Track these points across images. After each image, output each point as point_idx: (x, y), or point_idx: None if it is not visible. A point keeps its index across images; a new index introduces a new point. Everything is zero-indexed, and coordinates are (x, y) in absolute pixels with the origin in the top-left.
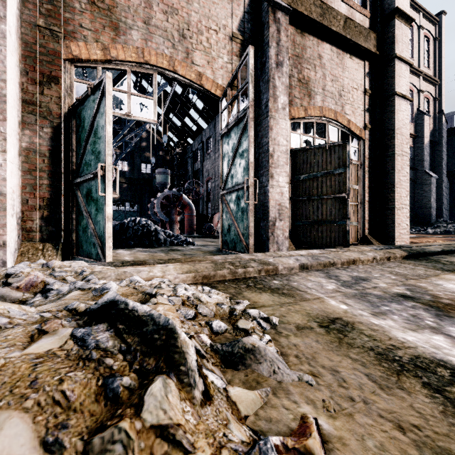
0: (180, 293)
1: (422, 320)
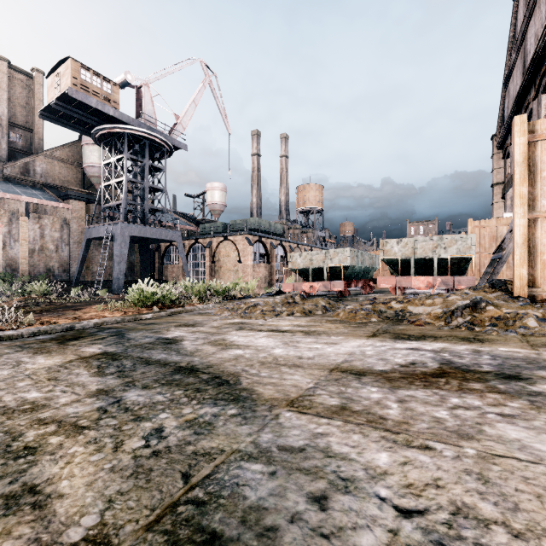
0: (521, 313)
1: (450, 354)
